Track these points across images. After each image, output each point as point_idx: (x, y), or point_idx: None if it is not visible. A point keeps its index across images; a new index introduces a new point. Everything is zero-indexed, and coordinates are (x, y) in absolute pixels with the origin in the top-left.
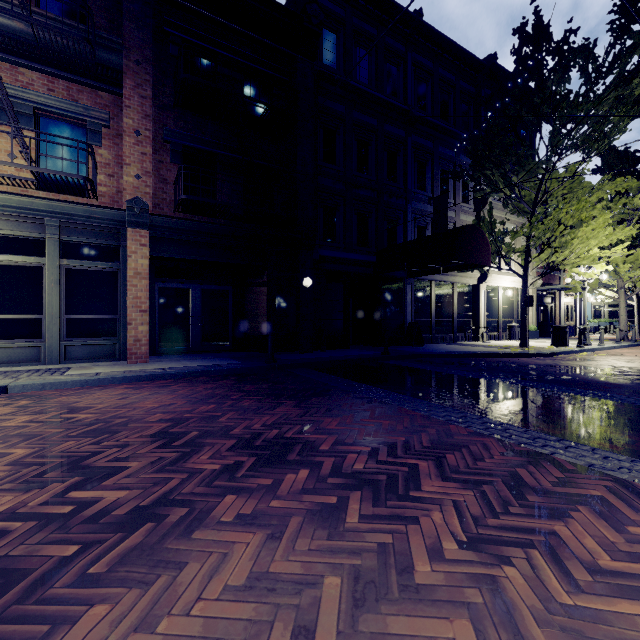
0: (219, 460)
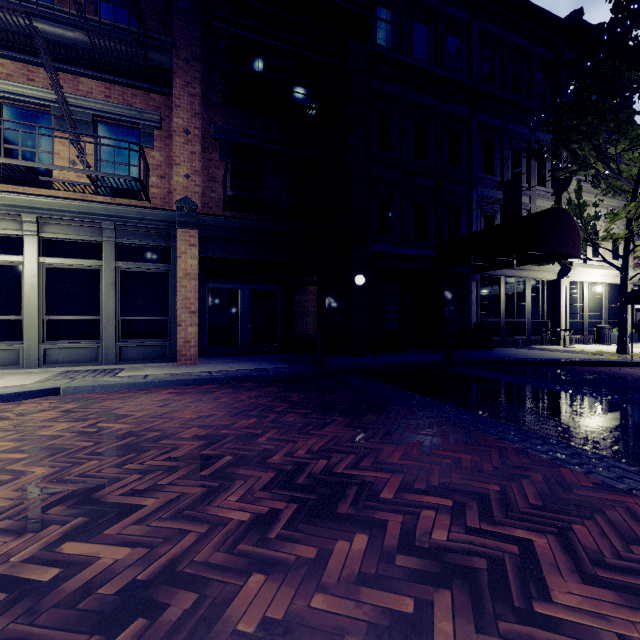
0: (250, 505)
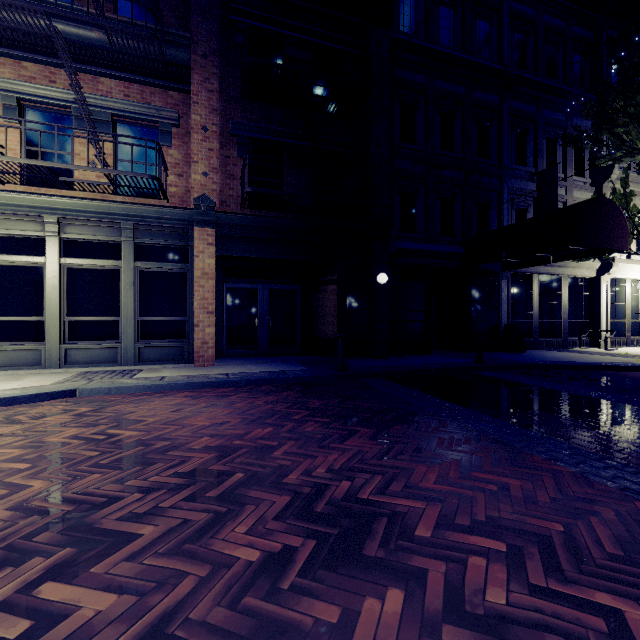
0: (260, 539)
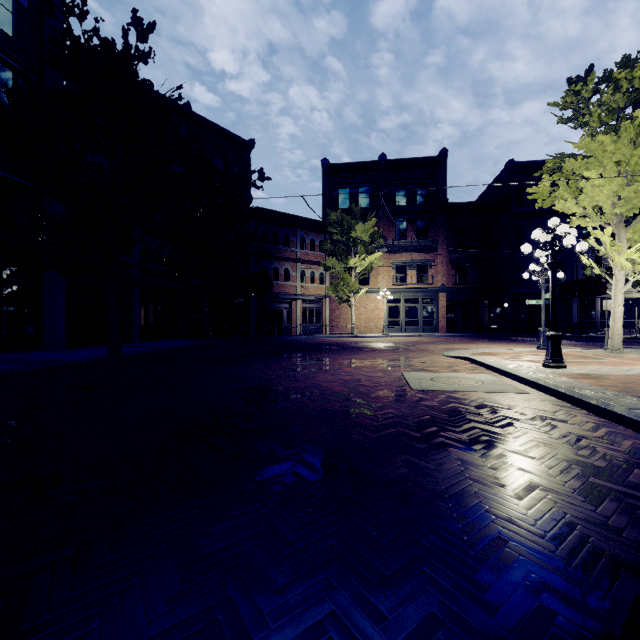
0: (474, 340)
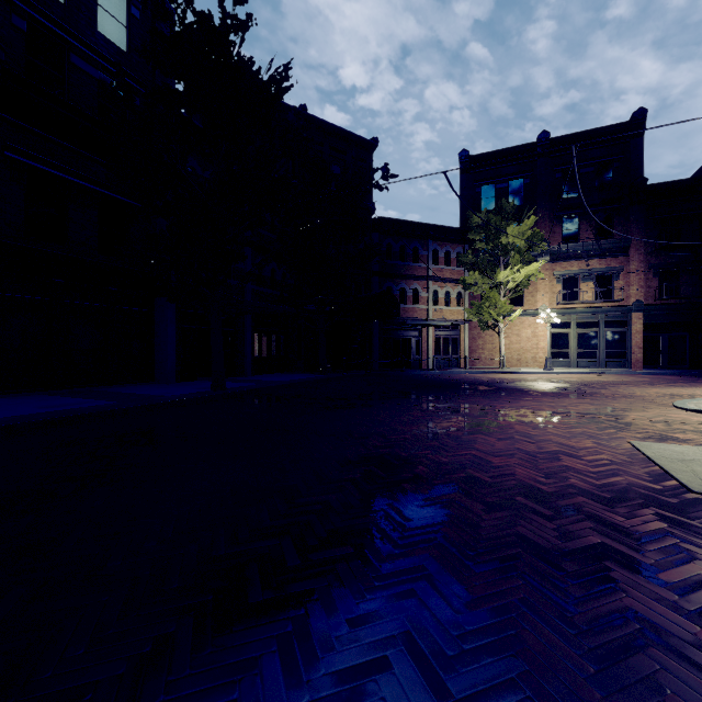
0: None
